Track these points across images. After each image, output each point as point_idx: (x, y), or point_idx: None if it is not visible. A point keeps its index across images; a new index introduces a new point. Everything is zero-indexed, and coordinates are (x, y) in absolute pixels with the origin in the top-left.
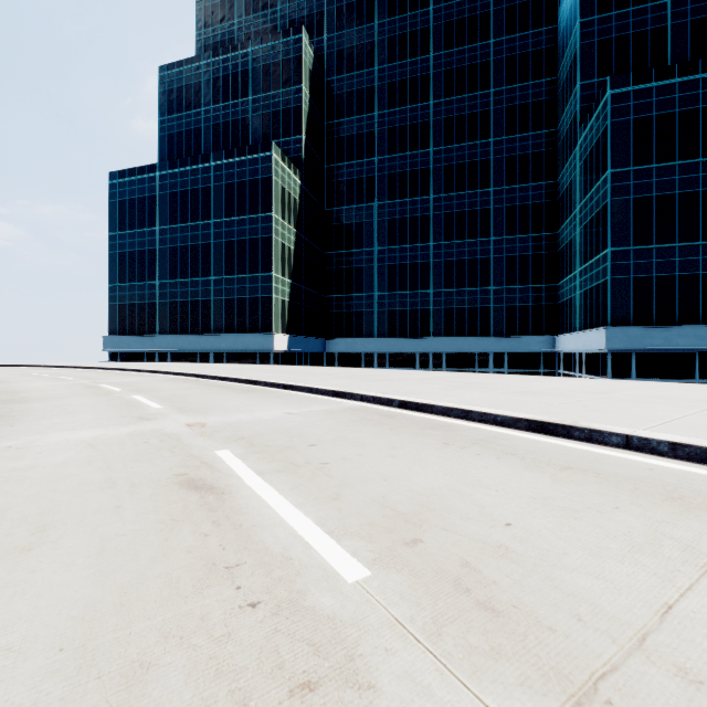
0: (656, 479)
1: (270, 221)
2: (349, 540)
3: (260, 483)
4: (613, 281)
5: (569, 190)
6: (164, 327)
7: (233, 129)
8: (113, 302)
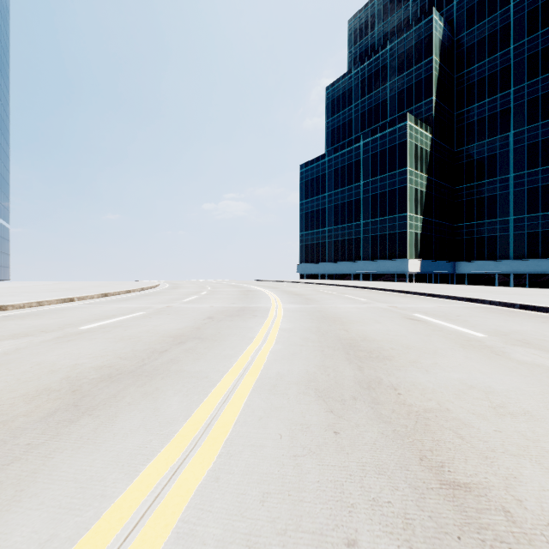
0: None
1: (405, 174)
2: (478, 332)
3: (438, 321)
4: None
5: None
6: (330, 257)
7: (375, 112)
8: (301, 243)
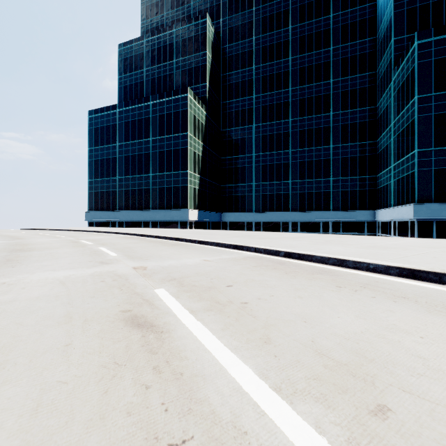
0: None
1: (186, 138)
2: (303, 403)
3: (193, 322)
4: (419, 172)
5: (386, 112)
6: (121, 206)
7: (163, 81)
8: (91, 190)
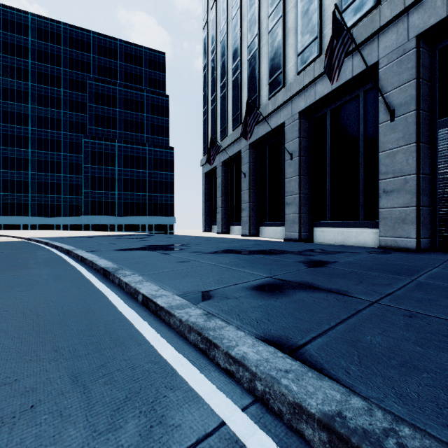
0: None
1: None
2: None
3: None
4: (84, 201)
5: None
6: None
7: None
8: None
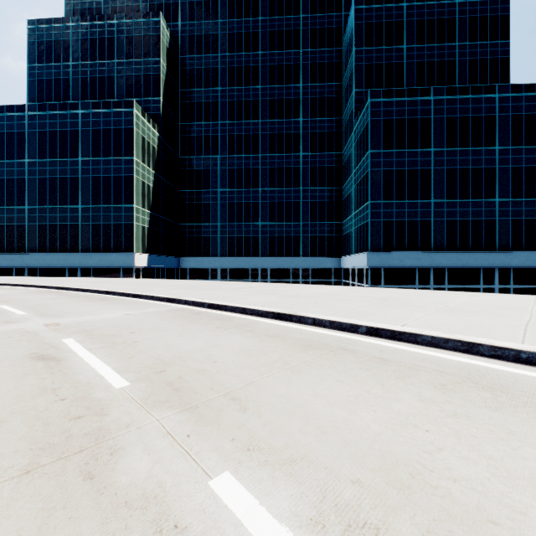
0: (309, 338)
1: (132, 163)
2: (127, 374)
3: (87, 354)
4: (372, 222)
5: (349, 160)
6: (33, 246)
7: (100, 84)
8: None
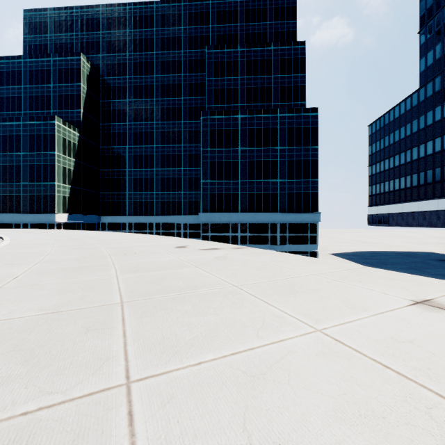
0: None
1: (54, 156)
2: None
3: None
4: (203, 194)
5: None
6: None
7: (41, 100)
8: None
